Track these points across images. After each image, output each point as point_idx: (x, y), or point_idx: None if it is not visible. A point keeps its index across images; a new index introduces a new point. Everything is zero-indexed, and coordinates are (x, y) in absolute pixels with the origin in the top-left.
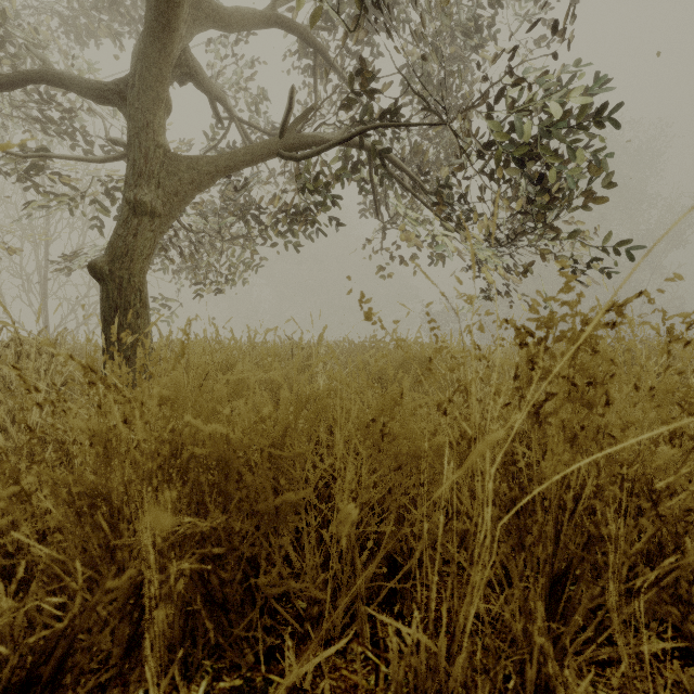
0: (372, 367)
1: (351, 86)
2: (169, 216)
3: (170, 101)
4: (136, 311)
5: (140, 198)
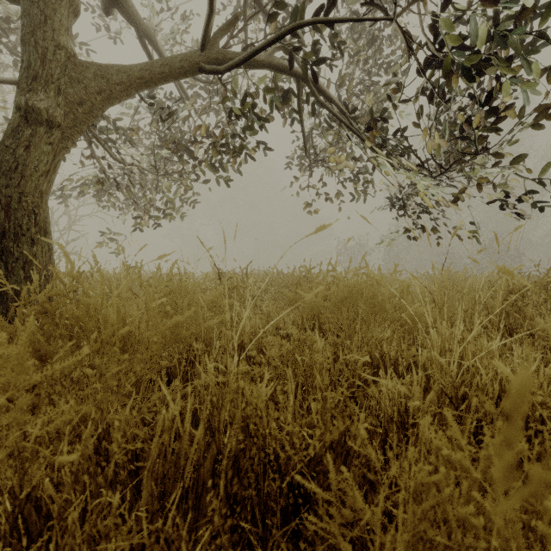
0: (307, 303)
1: None
2: (73, 129)
3: (77, 0)
4: (30, 237)
5: (32, 104)
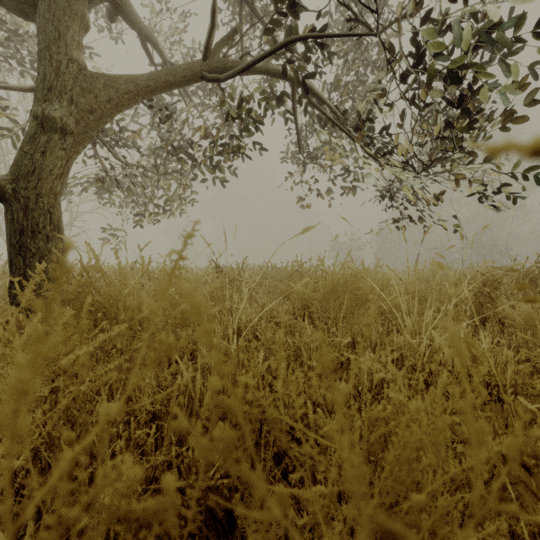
0: (298, 294)
1: (275, 6)
2: (84, 135)
3: (87, 17)
4: (45, 234)
5: (48, 113)
